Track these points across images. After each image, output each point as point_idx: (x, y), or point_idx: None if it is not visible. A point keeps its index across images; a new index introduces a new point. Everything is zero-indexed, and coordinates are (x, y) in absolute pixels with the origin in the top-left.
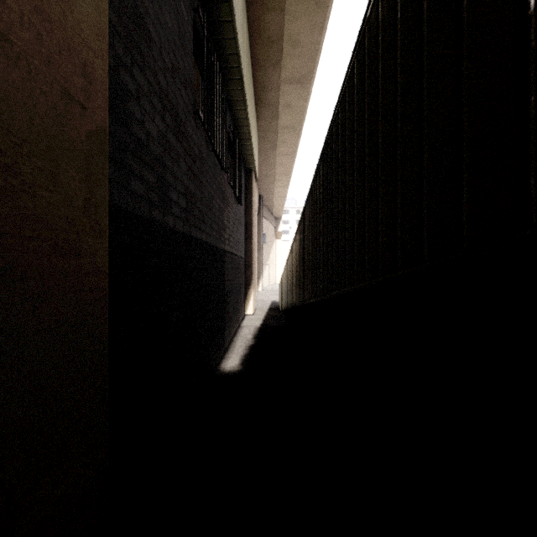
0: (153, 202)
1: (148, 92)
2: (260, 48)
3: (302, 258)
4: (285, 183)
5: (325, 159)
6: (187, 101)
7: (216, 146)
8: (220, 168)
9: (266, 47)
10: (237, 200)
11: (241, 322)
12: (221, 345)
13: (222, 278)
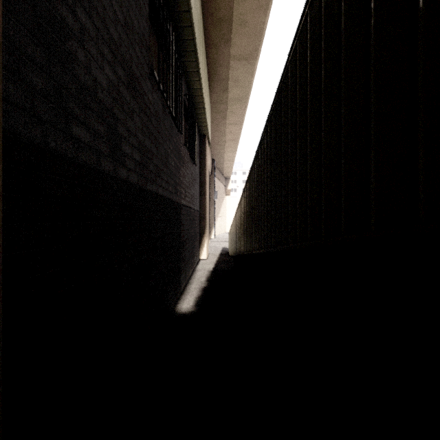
0: (101, 152)
1: (95, 38)
2: (212, 27)
3: (251, 210)
4: (234, 148)
5: (278, 106)
6: (142, 60)
7: (172, 108)
8: (176, 130)
9: (217, 26)
10: (193, 160)
11: (196, 266)
12: (178, 288)
13: (178, 229)
